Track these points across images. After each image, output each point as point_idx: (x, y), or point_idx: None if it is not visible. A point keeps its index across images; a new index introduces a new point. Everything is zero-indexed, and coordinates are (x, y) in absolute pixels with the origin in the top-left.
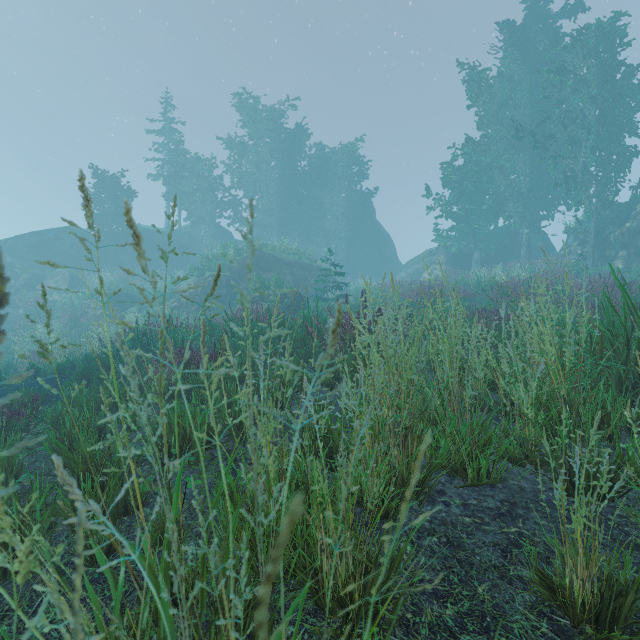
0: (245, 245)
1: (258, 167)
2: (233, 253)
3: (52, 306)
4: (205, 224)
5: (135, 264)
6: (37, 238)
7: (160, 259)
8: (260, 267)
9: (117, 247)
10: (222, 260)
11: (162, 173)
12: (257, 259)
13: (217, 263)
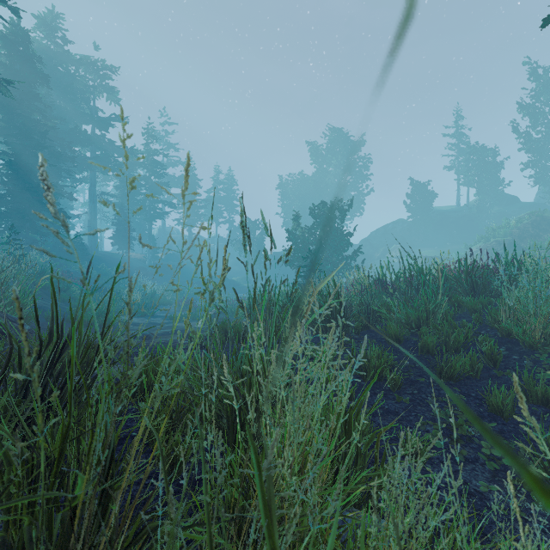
0: (526, 213)
1: (547, 134)
2: (514, 222)
3: (395, 265)
4: (490, 198)
5: (435, 236)
6: (384, 229)
7: (453, 230)
8: (540, 230)
9: (425, 227)
10: (504, 229)
11: (453, 167)
12: (538, 223)
13: (499, 231)
